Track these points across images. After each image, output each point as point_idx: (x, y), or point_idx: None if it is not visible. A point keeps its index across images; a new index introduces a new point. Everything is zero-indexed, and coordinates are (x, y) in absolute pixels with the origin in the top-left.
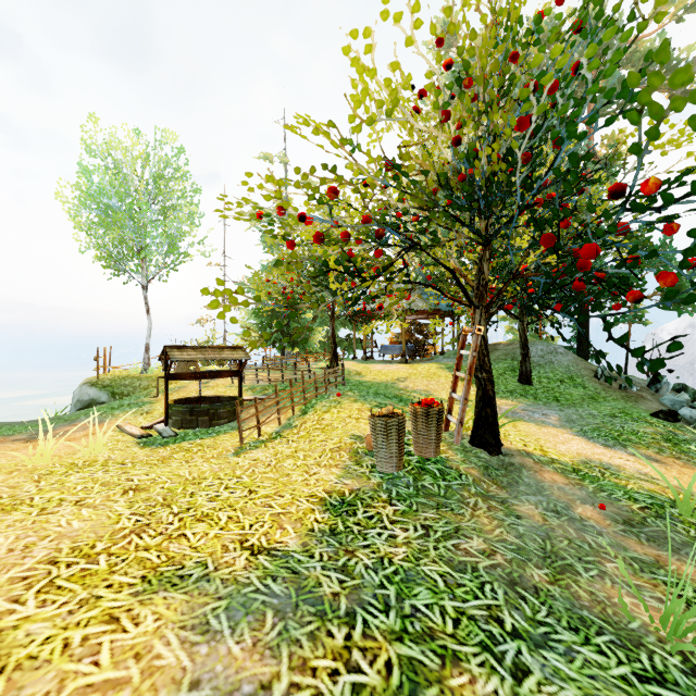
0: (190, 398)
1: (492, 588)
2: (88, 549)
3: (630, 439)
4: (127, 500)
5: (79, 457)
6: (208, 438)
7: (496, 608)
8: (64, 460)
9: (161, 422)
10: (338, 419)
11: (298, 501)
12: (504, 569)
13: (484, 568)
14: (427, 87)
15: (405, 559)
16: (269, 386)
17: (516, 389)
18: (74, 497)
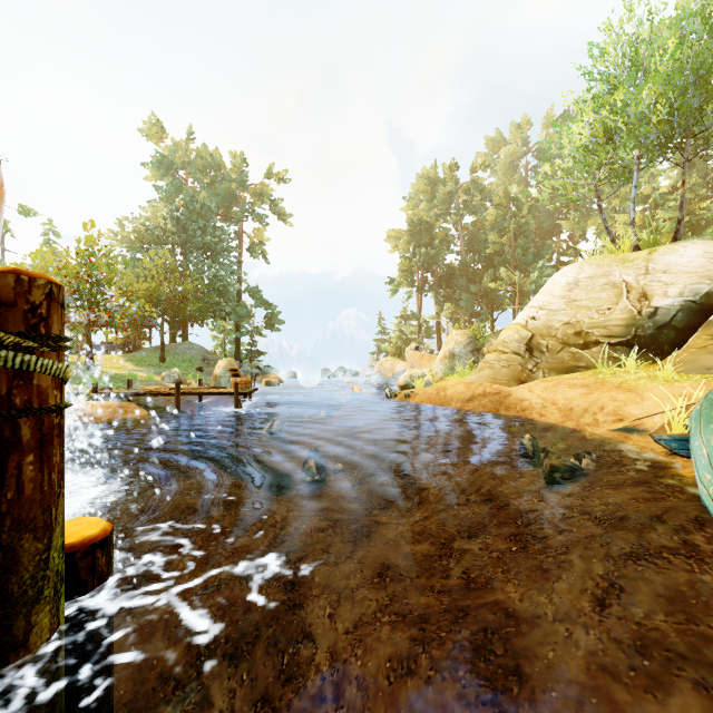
0: None
1: None
2: None
3: None
4: None
5: None
6: None
7: None
8: None
9: None
10: None
11: None
12: None
13: None
14: (57, 271)
15: None
16: None
17: (153, 364)
18: None
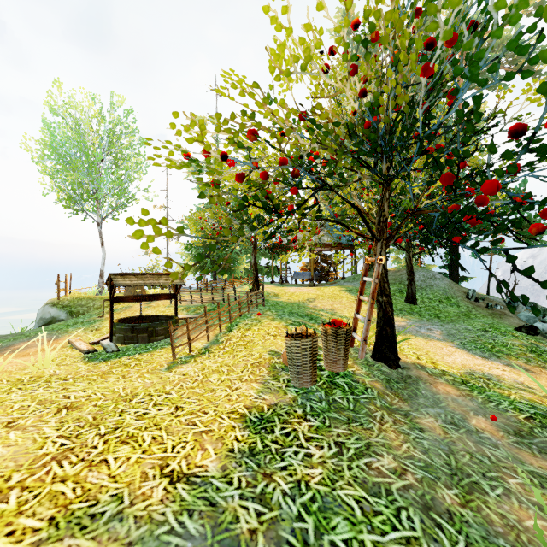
0: (133, 317)
1: (408, 516)
2: (2, 483)
3: (501, 351)
4: (58, 420)
5: (28, 372)
6: (145, 353)
7: (415, 541)
8: (13, 376)
9: (107, 338)
10: (258, 336)
11: (220, 418)
12: (416, 490)
13: (397, 490)
14: (338, 42)
15: (321, 482)
16: (201, 306)
17: (404, 308)
18: (7, 418)
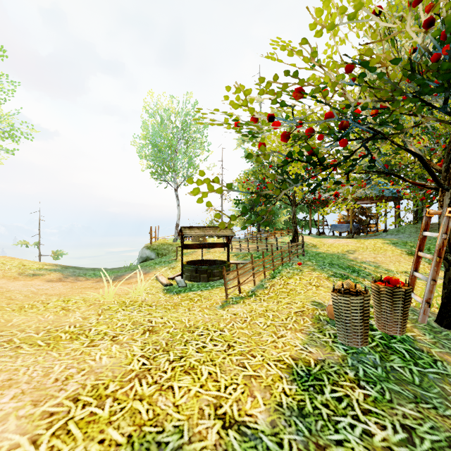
0: (197, 260)
1: None
2: (102, 389)
3: None
4: (143, 341)
5: (129, 297)
6: (205, 291)
7: None
8: (121, 298)
9: (179, 275)
10: (300, 285)
11: (267, 365)
12: None
13: None
14: None
15: None
16: (248, 254)
17: None
18: (113, 332)
